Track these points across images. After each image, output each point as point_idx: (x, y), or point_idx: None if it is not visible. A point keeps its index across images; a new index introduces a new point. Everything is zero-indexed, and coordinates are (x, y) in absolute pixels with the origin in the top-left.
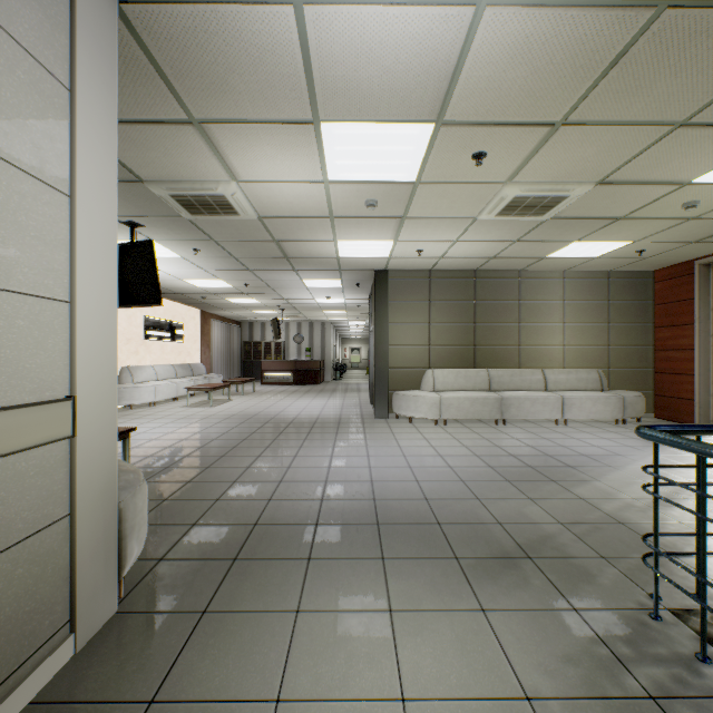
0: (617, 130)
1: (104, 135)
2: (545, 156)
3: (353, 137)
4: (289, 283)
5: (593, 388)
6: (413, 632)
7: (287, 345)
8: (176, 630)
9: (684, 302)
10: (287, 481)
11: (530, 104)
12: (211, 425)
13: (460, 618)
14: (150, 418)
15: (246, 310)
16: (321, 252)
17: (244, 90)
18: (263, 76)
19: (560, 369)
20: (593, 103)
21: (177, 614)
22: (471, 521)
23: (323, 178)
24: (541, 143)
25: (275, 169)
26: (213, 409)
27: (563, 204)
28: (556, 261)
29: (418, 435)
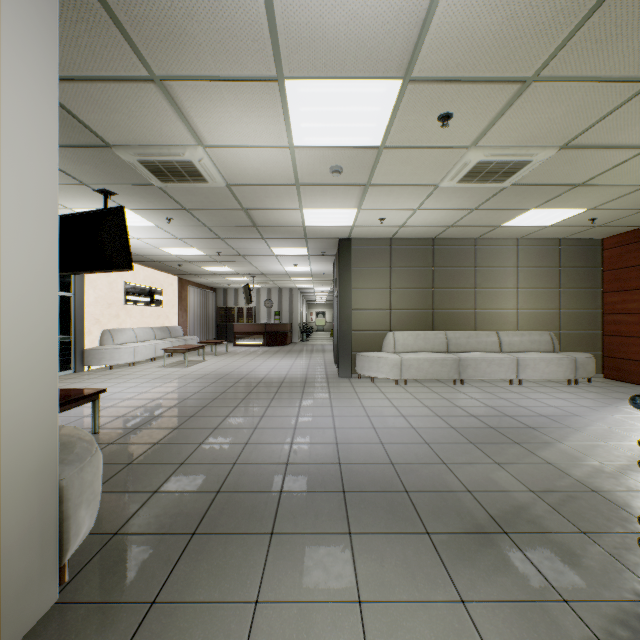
0: (589, 88)
1: (39, 71)
2: (512, 117)
3: (318, 96)
4: (258, 251)
5: (545, 349)
6: (387, 631)
7: (258, 310)
8: (119, 627)
9: (633, 268)
10: (253, 443)
11: (503, 56)
12: (184, 384)
13: (438, 613)
14: (128, 377)
15: (220, 277)
16: (288, 220)
17: (204, 41)
18: (223, 23)
19: (514, 331)
20: (568, 55)
21: (123, 605)
22: (440, 489)
23: (289, 143)
24: (510, 102)
25: (241, 133)
26: (187, 369)
27: (524, 170)
28: (511, 229)
29: (380, 394)
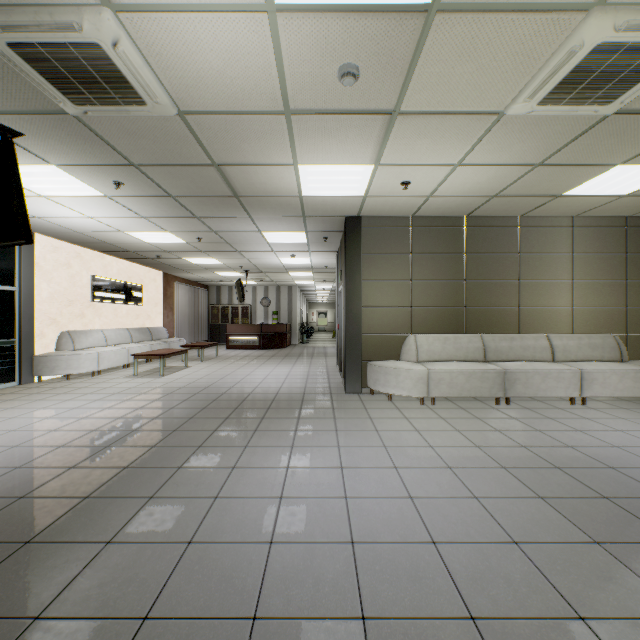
0: None
1: None
2: None
3: None
4: (247, 237)
5: (610, 358)
6: None
7: (255, 309)
8: None
9: None
10: (202, 543)
11: None
12: (144, 403)
13: None
14: (80, 392)
15: (210, 272)
16: (278, 186)
17: None
18: None
19: (569, 335)
20: None
21: None
22: None
23: None
24: None
25: None
26: (161, 379)
27: None
28: (571, 201)
29: (404, 422)
